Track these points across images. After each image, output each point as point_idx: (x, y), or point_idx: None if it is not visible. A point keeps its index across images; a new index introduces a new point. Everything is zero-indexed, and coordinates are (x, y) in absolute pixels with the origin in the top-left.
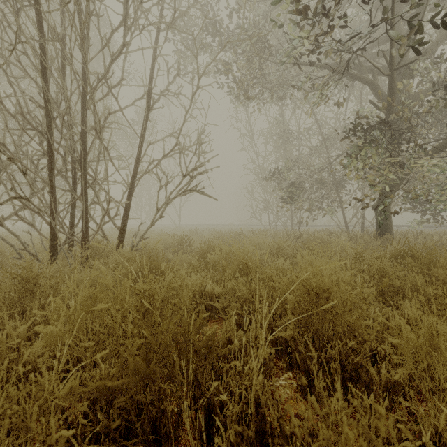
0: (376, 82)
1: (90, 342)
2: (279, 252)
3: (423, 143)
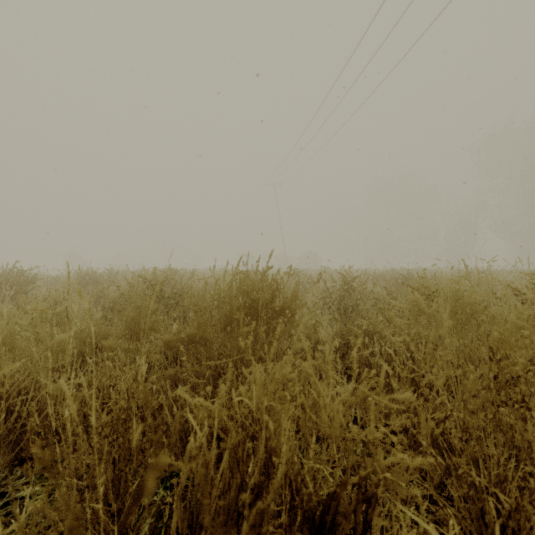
0: None
1: None
2: None
3: None
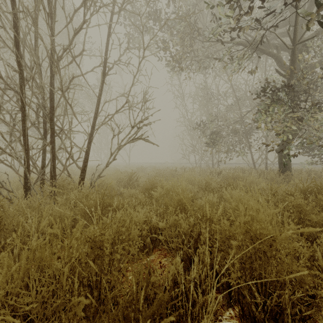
0: (279, 55)
1: (32, 304)
2: (206, 187)
3: (318, 102)
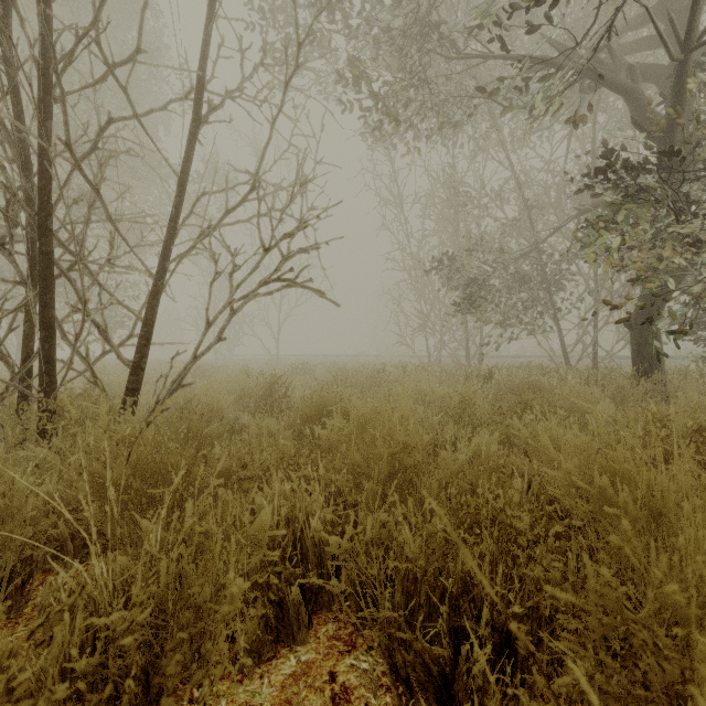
0: (637, 87)
1: None
2: (463, 411)
3: None
